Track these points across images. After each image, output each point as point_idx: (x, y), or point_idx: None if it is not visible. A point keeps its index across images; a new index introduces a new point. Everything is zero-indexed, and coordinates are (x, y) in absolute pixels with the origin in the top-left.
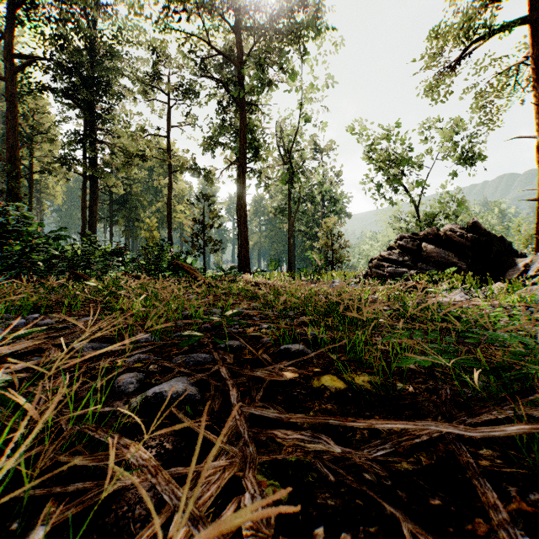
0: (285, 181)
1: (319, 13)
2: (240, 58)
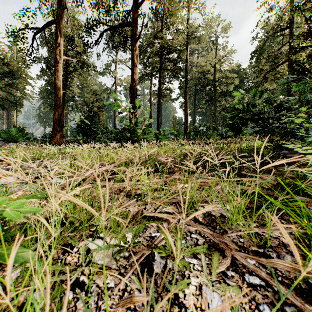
0: None
1: None
2: None
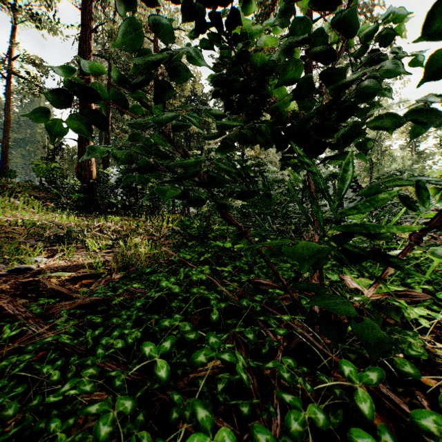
0: (367, 170)
1: (387, 84)
2: None
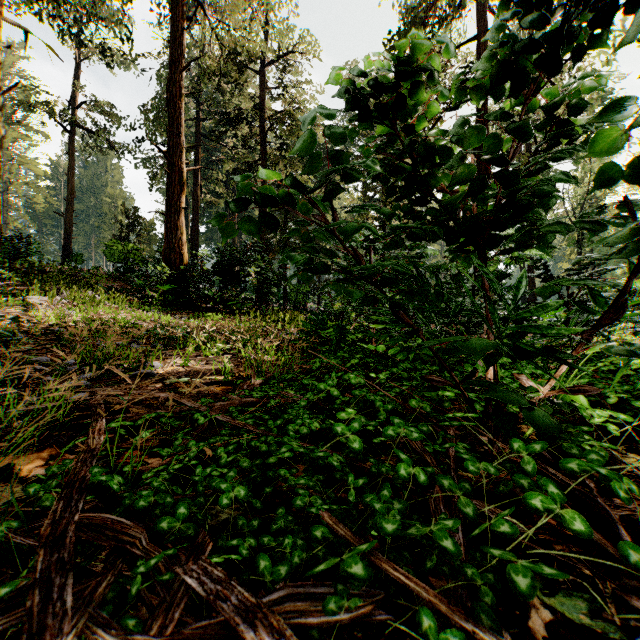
0: (575, 243)
1: None
2: (528, 150)
